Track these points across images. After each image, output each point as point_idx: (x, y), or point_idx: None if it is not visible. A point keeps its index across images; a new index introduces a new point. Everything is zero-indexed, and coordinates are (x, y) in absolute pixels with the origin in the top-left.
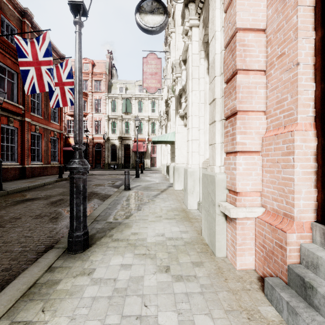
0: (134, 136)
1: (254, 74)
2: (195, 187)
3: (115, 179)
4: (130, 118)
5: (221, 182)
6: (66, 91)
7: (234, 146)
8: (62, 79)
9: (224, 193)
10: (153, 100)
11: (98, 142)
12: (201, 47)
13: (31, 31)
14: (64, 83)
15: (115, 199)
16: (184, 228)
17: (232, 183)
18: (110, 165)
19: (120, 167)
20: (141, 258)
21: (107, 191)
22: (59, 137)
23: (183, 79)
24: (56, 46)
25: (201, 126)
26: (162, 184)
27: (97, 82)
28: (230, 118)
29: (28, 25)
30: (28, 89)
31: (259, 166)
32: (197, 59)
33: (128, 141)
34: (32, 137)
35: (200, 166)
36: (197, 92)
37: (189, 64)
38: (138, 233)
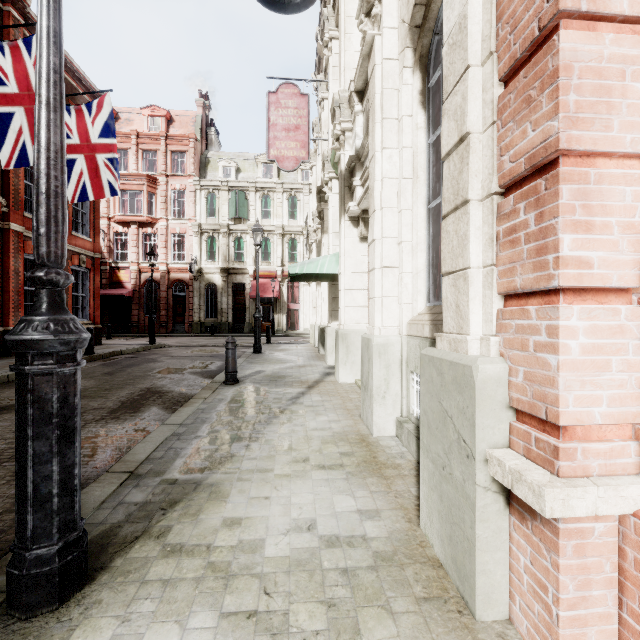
0: (254, 266)
1: (614, 33)
2: (390, 383)
3: (209, 356)
4: (246, 229)
5: (494, 385)
6: (101, 165)
7: (550, 272)
8: (91, 140)
9: (501, 422)
10: (292, 193)
11: (180, 280)
12: (405, 39)
13: (13, 25)
14: (95, 146)
15: (198, 409)
16: (367, 499)
17: (540, 393)
18: (205, 327)
19: (225, 330)
20: (242, 633)
21: (187, 387)
22: (92, 267)
23: (358, 134)
24: (83, 72)
25: (406, 233)
26: (311, 368)
27: (177, 154)
28: (524, 184)
29: (17, 21)
30: (7, 156)
31: (634, 340)
32: (394, 71)
33: (242, 278)
34: (28, 267)
35: (403, 332)
36: (394, 152)
37: (374, 85)
38: (242, 520)
